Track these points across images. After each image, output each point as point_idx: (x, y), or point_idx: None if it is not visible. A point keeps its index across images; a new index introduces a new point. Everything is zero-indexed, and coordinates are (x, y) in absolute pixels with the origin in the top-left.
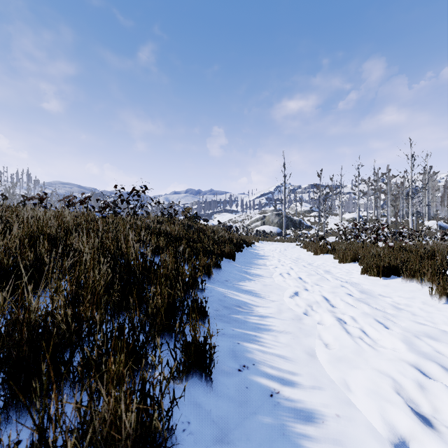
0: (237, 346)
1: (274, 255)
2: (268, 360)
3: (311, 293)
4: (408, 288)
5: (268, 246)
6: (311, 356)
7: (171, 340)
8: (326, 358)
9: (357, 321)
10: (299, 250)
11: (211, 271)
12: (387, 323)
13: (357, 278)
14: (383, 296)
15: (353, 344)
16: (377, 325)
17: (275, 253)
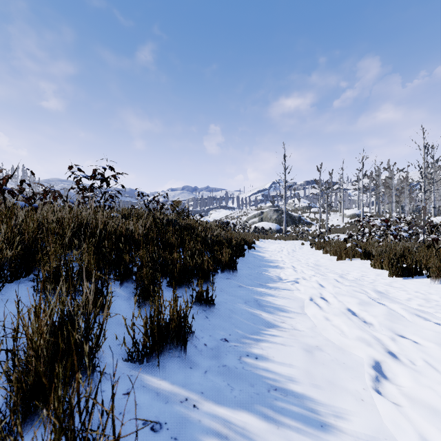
0: None
1: (284, 260)
2: None
3: None
4: None
5: (271, 245)
6: None
7: None
8: None
9: None
10: (312, 252)
11: (190, 327)
12: None
13: None
14: None
15: None
16: None
17: (284, 256)
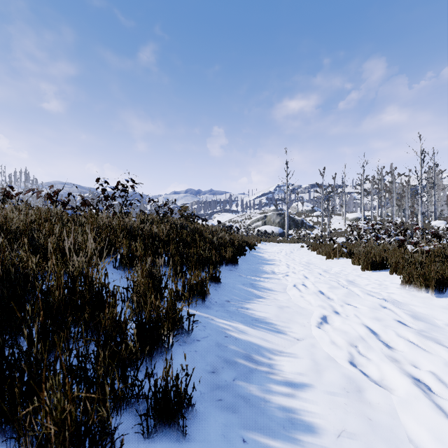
0: None
1: (280, 259)
2: None
3: (351, 323)
4: None
5: (271, 247)
6: None
7: None
8: None
9: None
10: (308, 253)
11: (207, 290)
12: None
13: (398, 294)
14: None
15: None
16: None
17: (281, 256)
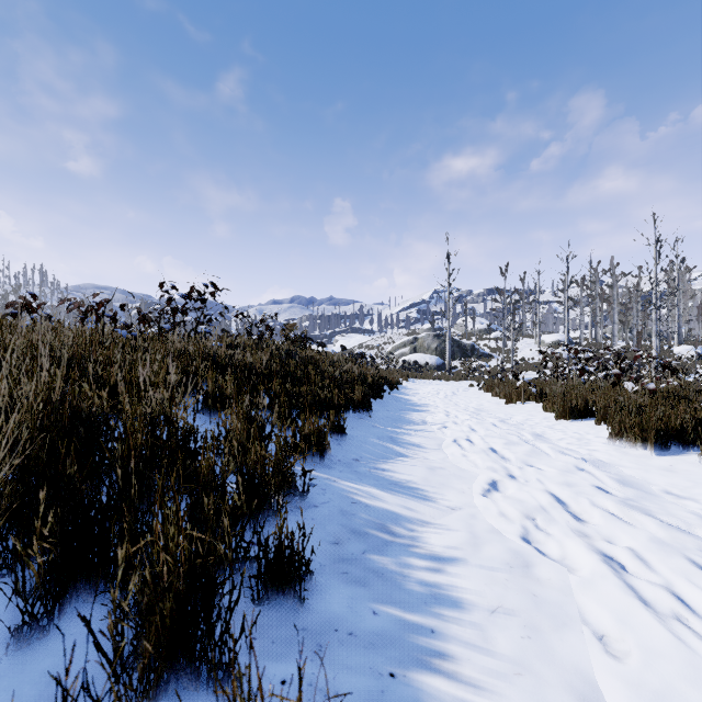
0: (390, 692)
1: (437, 404)
2: None
3: (529, 489)
4: None
5: (424, 386)
6: None
7: (198, 686)
8: None
9: (663, 574)
10: (479, 395)
11: (326, 443)
12: None
13: (603, 451)
14: (676, 496)
15: (691, 660)
16: None
17: (438, 399)
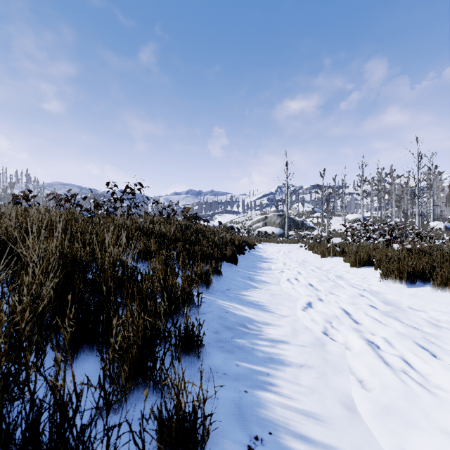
0: (245, 398)
1: (278, 258)
2: (291, 422)
3: (329, 306)
4: (442, 299)
5: (271, 247)
6: (350, 411)
7: (148, 392)
8: (372, 414)
9: (397, 348)
10: (305, 253)
11: (210, 279)
12: (437, 351)
13: (376, 285)
14: (415, 309)
15: (403, 387)
16: (426, 355)
17: (279, 255)
